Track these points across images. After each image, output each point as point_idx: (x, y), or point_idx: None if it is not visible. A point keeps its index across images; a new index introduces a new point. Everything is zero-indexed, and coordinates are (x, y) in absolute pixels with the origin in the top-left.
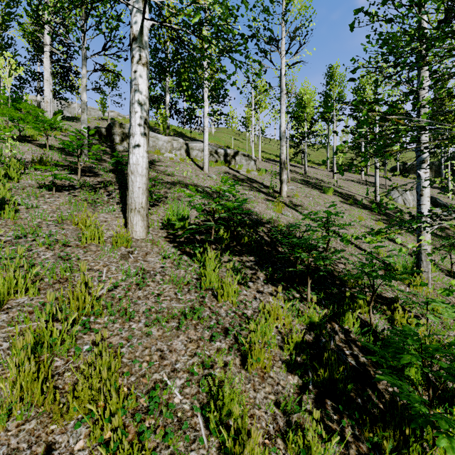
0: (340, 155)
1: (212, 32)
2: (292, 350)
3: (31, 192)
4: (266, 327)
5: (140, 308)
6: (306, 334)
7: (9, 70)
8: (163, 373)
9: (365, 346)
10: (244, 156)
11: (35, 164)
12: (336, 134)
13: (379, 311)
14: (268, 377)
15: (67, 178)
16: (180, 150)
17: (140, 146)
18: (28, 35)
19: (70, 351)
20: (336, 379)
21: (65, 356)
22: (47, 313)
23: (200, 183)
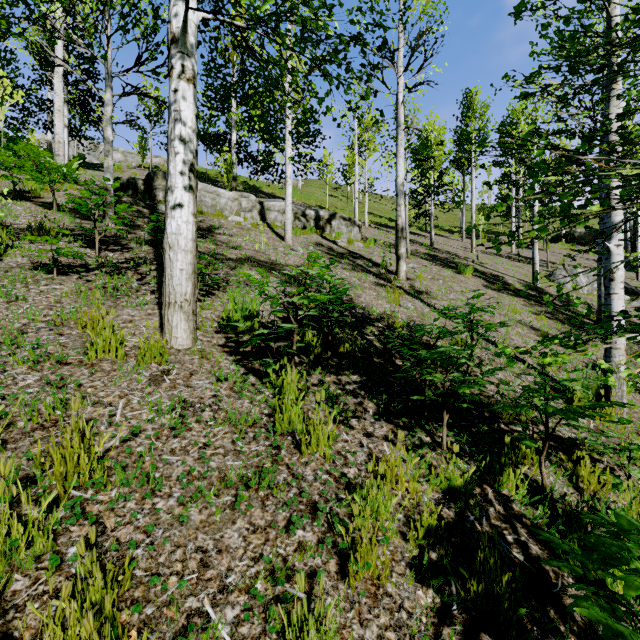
0: (481, 218)
1: (296, 34)
2: (422, 540)
3: (18, 276)
4: (379, 502)
5: (173, 470)
6: (442, 508)
7: (2, 94)
8: (204, 596)
9: (536, 525)
10: (343, 220)
11: (33, 233)
12: (490, 186)
13: (555, 462)
14: (383, 594)
15: (75, 255)
16: (252, 211)
17: (183, 205)
18: (13, 36)
19: (43, 559)
20: (498, 597)
21: (33, 571)
22: (2, 495)
23: (280, 259)
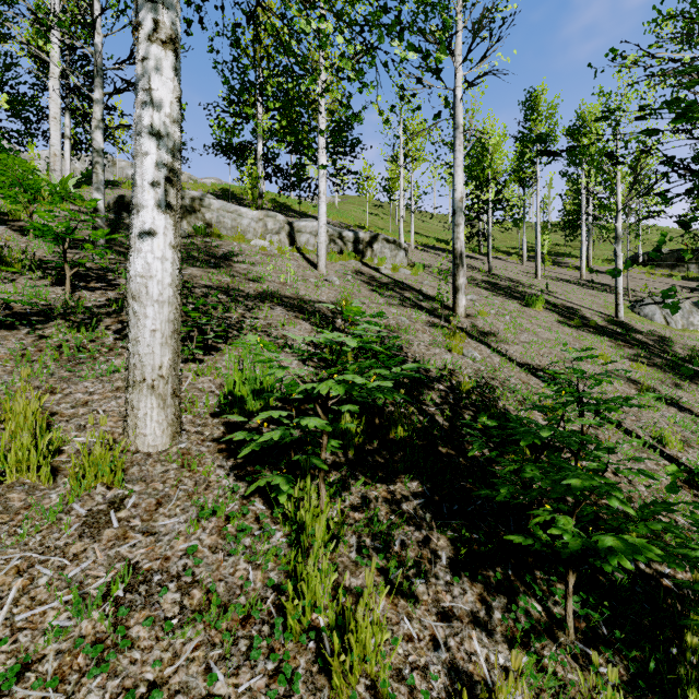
0: (545, 238)
1: None
2: None
3: None
4: None
5: None
6: None
7: None
8: None
9: None
10: (387, 243)
11: None
12: (666, 198)
13: None
14: None
15: (23, 301)
16: (280, 233)
17: (155, 233)
18: None
19: None
20: None
21: None
22: None
23: (311, 294)
